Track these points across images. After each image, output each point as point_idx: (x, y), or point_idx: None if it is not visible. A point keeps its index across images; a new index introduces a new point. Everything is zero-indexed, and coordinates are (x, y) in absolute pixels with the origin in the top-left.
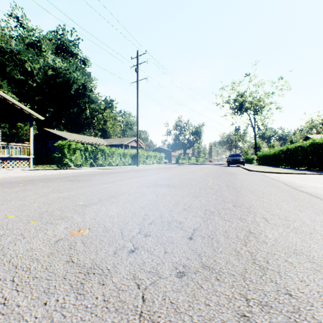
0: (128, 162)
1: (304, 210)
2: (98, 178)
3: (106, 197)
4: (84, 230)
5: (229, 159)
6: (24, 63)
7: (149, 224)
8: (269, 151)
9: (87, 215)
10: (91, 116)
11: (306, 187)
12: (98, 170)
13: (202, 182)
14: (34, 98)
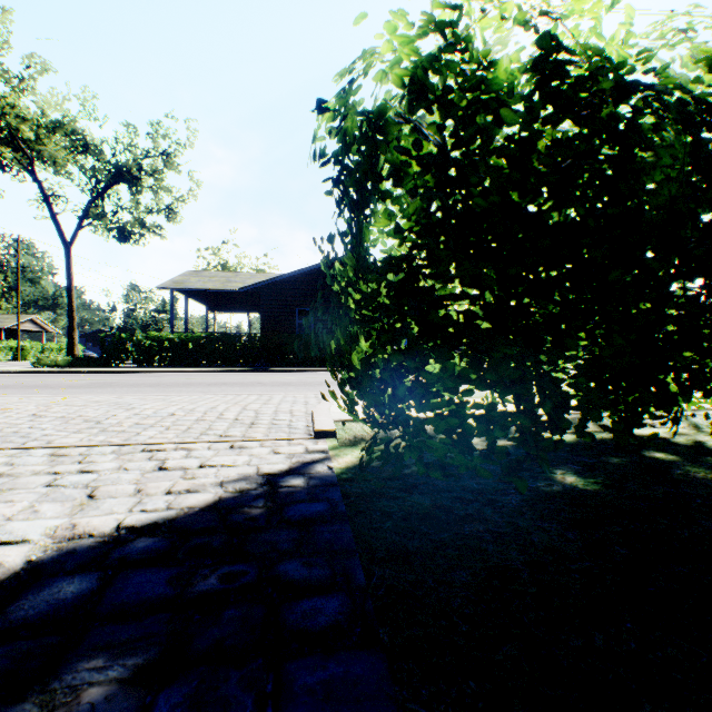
0: (8, 357)
1: None
2: None
3: None
4: None
5: None
6: None
7: None
8: None
9: None
10: None
11: None
12: None
13: None
14: None
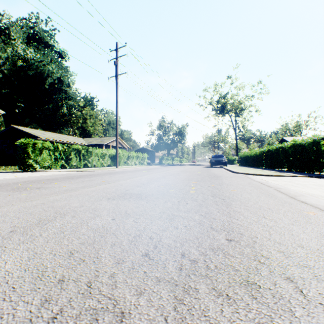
0: (107, 163)
1: None
2: (55, 185)
3: (30, 223)
4: None
5: (212, 160)
6: None
7: None
8: (251, 152)
9: None
10: (69, 113)
11: (305, 196)
12: (67, 173)
13: (183, 189)
14: None
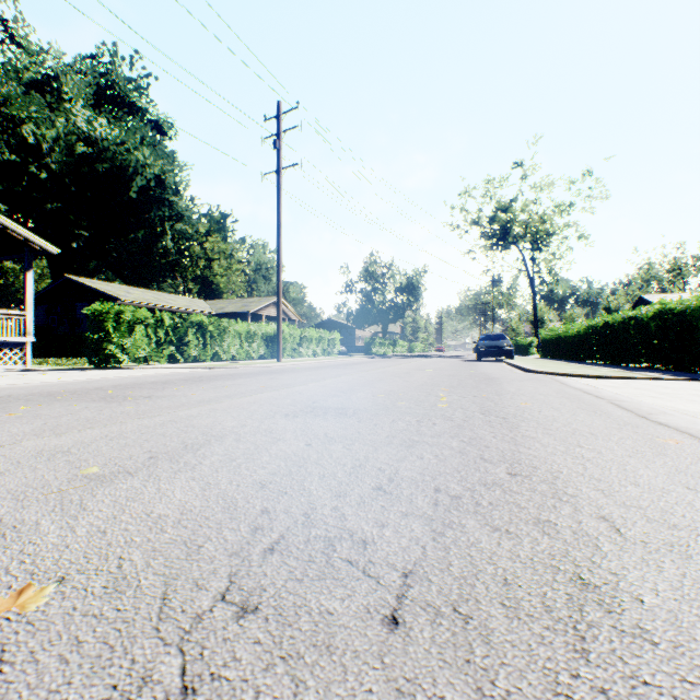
0: (259, 352)
1: (699, 487)
2: (176, 393)
3: (173, 447)
4: (38, 591)
5: (480, 345)
6: (19, 125)
7: (265, 552)
8: (566, 329)
9: (86, 518)
10: (177, 249)
11: (669, 415)
12: (184, 371)
13: (423, 401)
14: (42, 206)
